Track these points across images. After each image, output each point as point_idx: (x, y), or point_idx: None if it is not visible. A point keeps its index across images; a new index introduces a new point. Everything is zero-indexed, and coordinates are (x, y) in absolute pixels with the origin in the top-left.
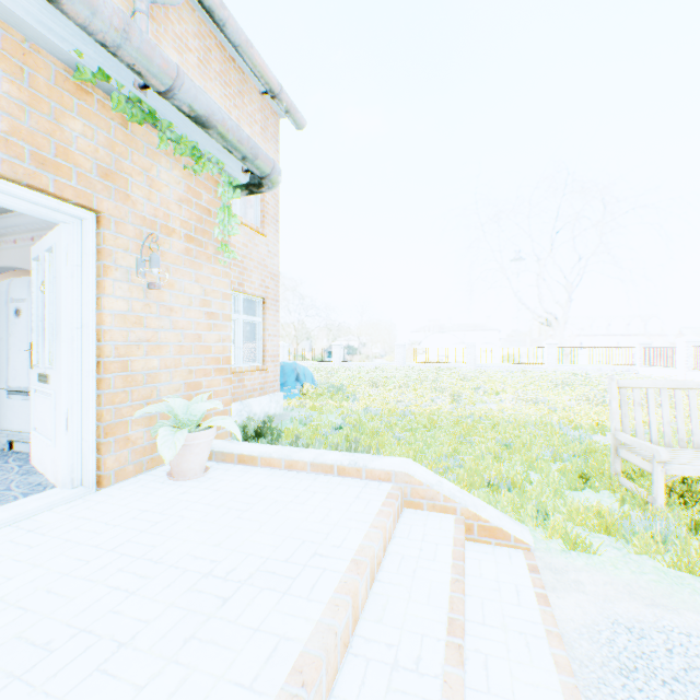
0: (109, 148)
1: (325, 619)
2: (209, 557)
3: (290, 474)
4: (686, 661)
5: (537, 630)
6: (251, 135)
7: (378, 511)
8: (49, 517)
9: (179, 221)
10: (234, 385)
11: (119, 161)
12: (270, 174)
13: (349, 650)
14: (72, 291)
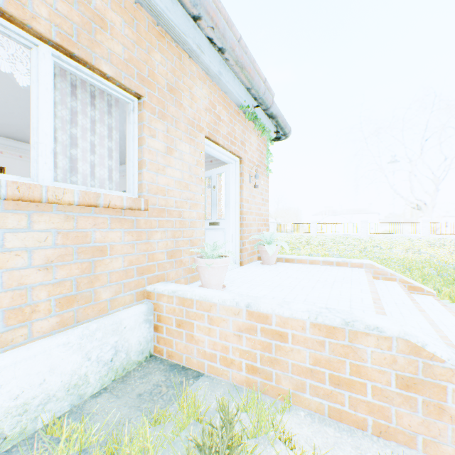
0: (242, 132)
1: (371, 287)
2: (313, 278)
3: (312, 265)
4: None
5: (443, 310)
6: None
7: (365, 273)
8: (238, 270)
9: (256, 158)
10: None
11: (244, 137)
12: (288, 133)
13: None
14: (234, 189)
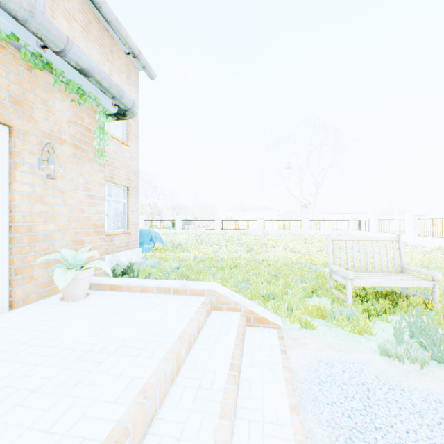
0: (19, 84)
1: (160, 366)
2: (90, 342)
3: (143, 294)
4: (350, 374)
5: (278, 366)
6: (119, 80)
7: (196, 311)
8: None
9: (69, 135)
10: (107, 243)
11: (26, 93)
12: (131, 108)
13: (174, 383)
14: None
